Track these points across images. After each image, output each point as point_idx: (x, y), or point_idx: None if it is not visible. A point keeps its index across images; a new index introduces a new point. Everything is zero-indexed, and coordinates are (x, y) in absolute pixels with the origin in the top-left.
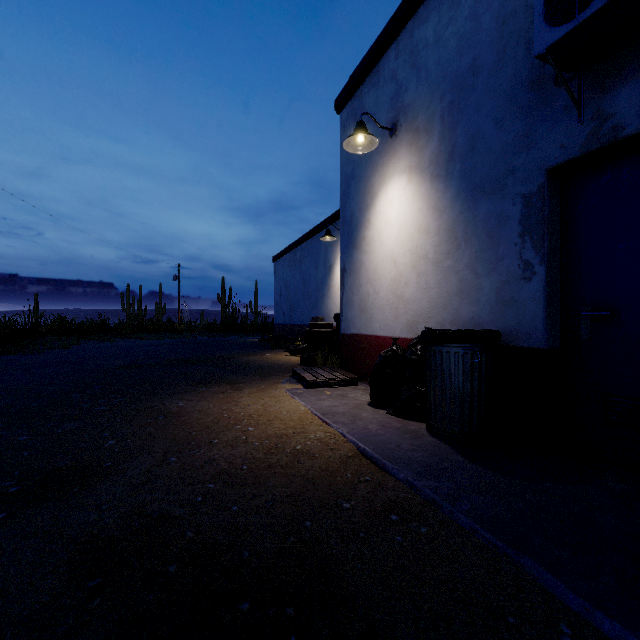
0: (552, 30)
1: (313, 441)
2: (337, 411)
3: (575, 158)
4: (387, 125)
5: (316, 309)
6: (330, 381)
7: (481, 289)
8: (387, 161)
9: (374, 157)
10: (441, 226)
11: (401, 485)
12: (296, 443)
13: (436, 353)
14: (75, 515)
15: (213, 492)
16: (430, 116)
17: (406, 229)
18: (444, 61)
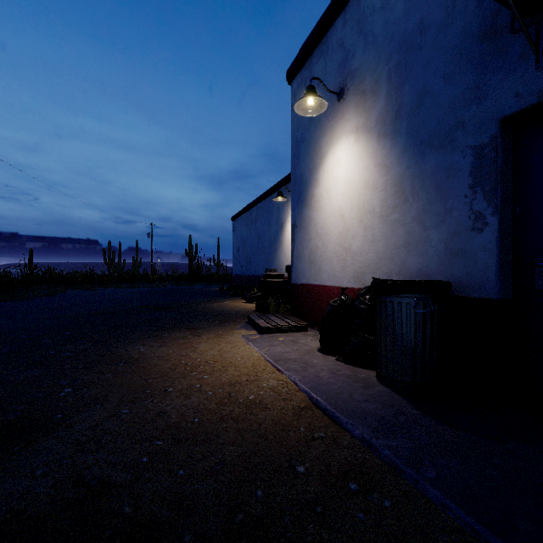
0: None
1: (266, 390)
2: (289, 357)
3: (532, 106)
4: (335, 90)
5: (269, 262)
6: (282, 327)
7: (429, 241)
8: (335, 124)
9: (322, 121)
10: (388, 181)
11: (357, 443)
12: (249, 392)
13: (387, 303)
14: (5, 483)
15: (160, 451)
16: (377, 78)
17: (353, 186)
18: (391, 24)
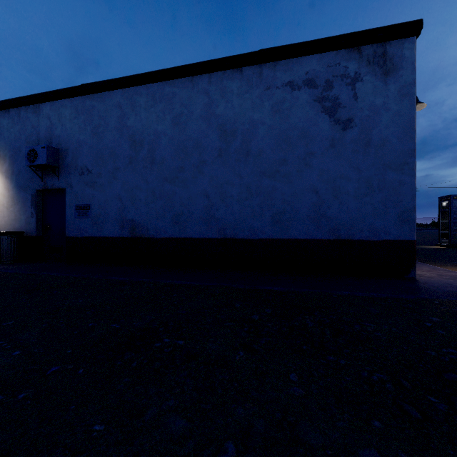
0: (29, 162)
1: None
2: None
3: (42, 189)
4: None
5: None
6: None
7: (22, 219)
8: None
9: None
10: (9, 196)
11: None
12: None
13: None
14: None
15: None
16: (5, 154)
17: None
18: (10, 139)
